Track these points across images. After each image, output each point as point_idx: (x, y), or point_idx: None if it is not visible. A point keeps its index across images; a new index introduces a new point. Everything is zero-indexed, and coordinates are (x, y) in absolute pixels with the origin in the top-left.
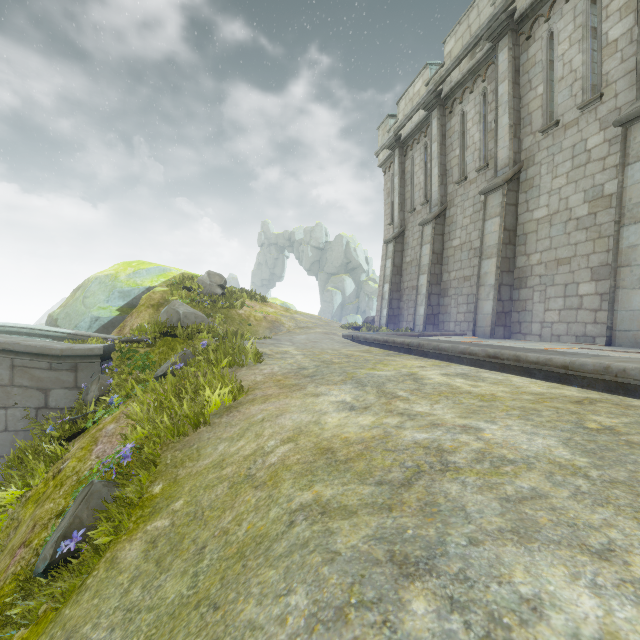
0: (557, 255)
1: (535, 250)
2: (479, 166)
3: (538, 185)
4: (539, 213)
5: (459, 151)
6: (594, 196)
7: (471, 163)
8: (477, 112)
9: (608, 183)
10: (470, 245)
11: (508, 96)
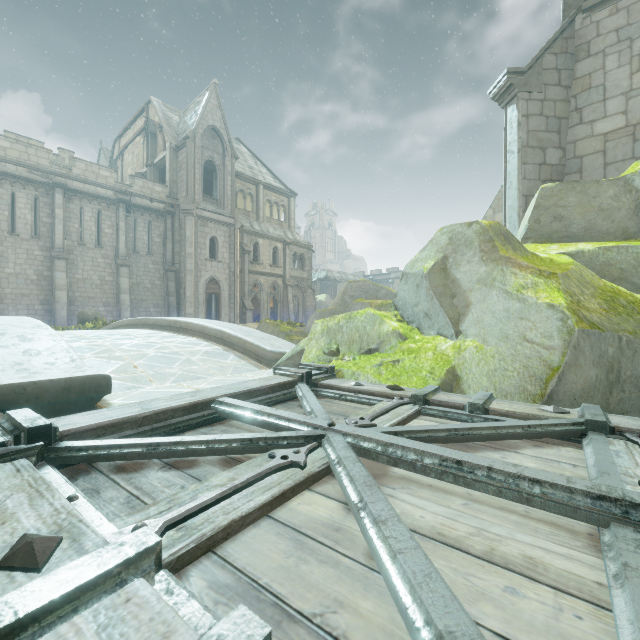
0: (89, 295)
1: (78, 291)
2: (32, 235)
3: (77, 264)
4: (79, 276)
5: (10, 214)
6: (102, 279)
7: (24, 229)
8: (30, 204)
9: (107, 277)
10: (28, 277)
11: (64, 218)
